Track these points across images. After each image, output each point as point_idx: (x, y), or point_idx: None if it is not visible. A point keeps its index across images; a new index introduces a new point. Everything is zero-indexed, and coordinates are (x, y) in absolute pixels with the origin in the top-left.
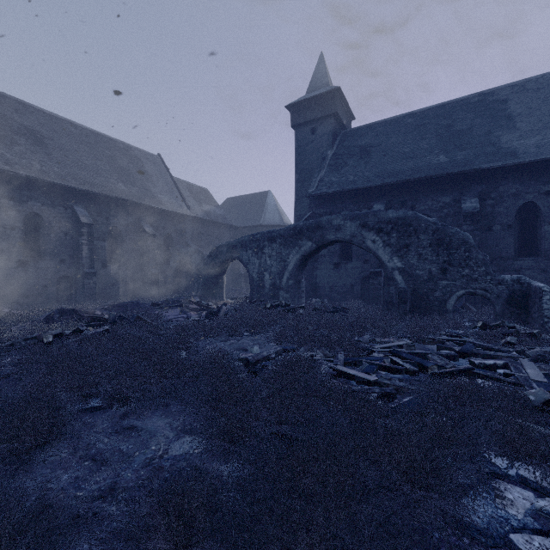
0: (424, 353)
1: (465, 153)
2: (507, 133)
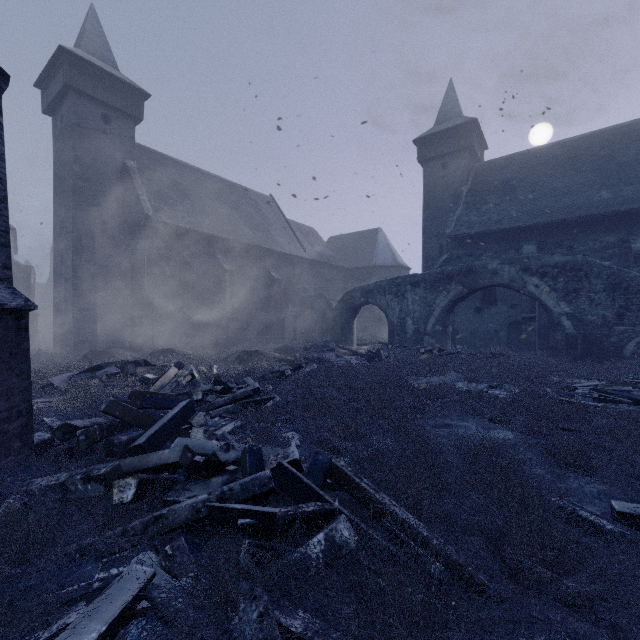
0: (627, 390)
1: (632, 188)
2: None
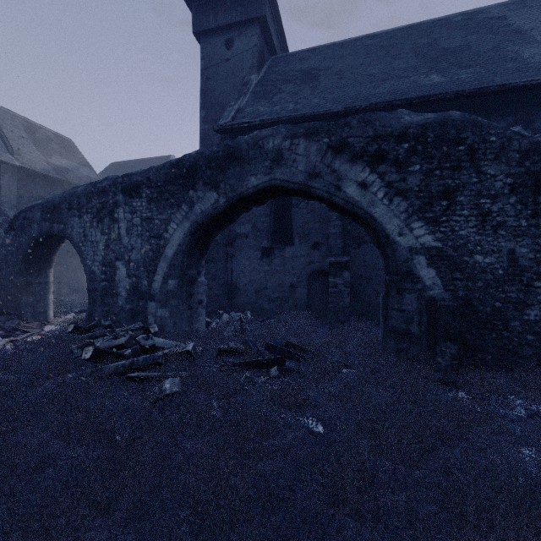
0: None
1: (471, 70)
2: (528, 47)
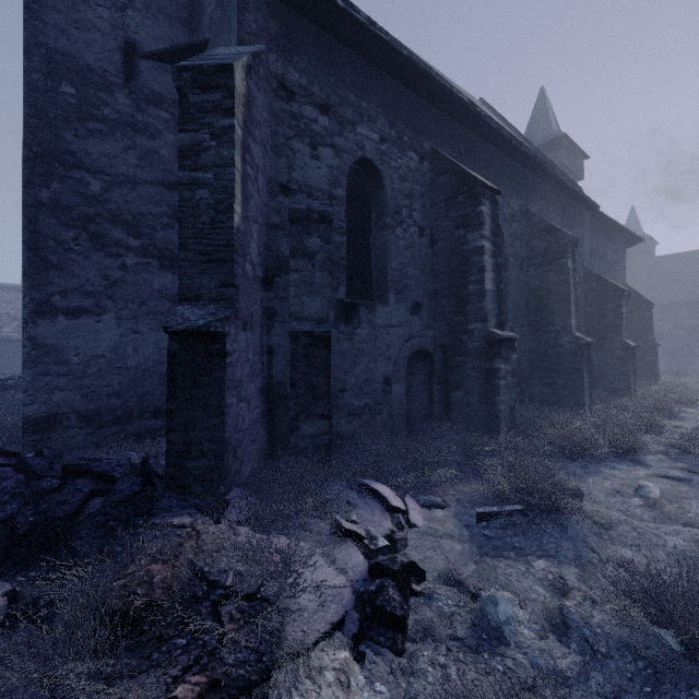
0: None
1: None
2: None
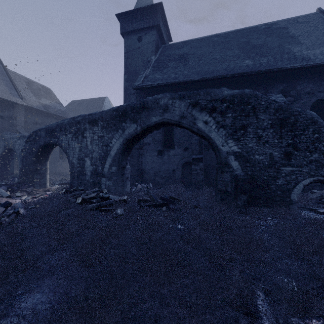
0: None
1: (266, 58)
2: (296, 46)
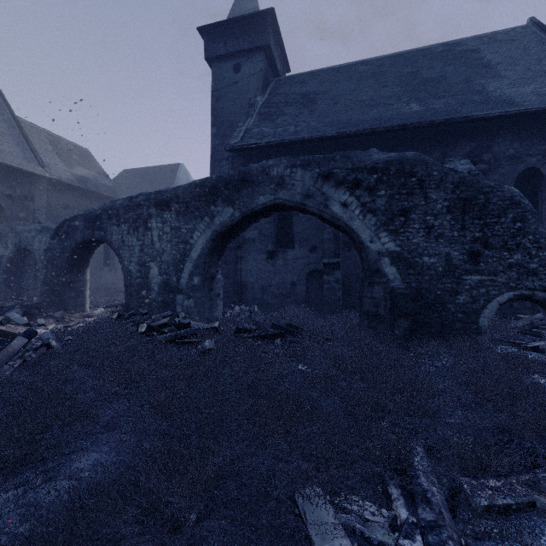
0: None
1: (444, 101)
2: (492, 81)
